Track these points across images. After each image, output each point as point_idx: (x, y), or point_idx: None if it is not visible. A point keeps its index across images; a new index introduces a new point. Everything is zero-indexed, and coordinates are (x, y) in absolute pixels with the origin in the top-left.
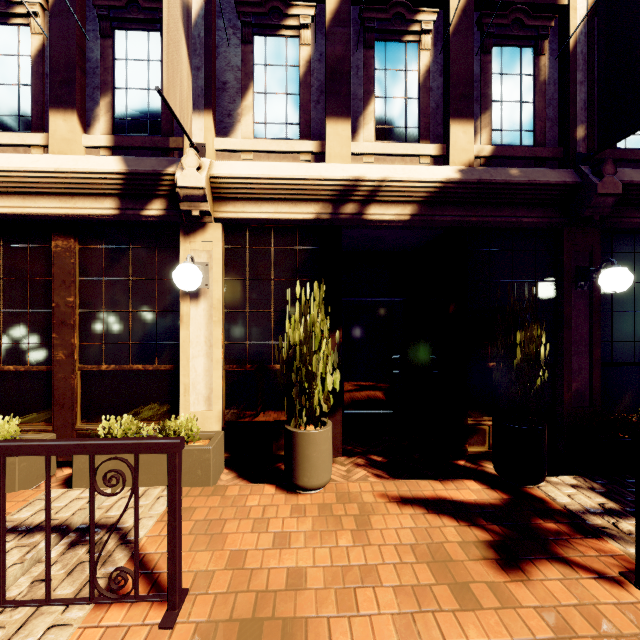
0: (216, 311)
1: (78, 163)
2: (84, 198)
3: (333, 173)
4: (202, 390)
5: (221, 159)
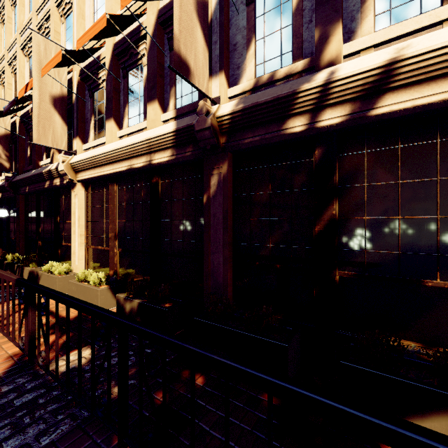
0: None
1: None
2: None
3: None
4: None
5: None
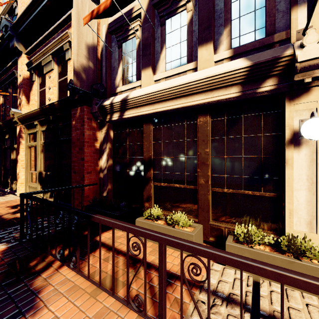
0: None
1: (218, 69)
2: (218, 90)
3: None
4: (303, 215)
5: None
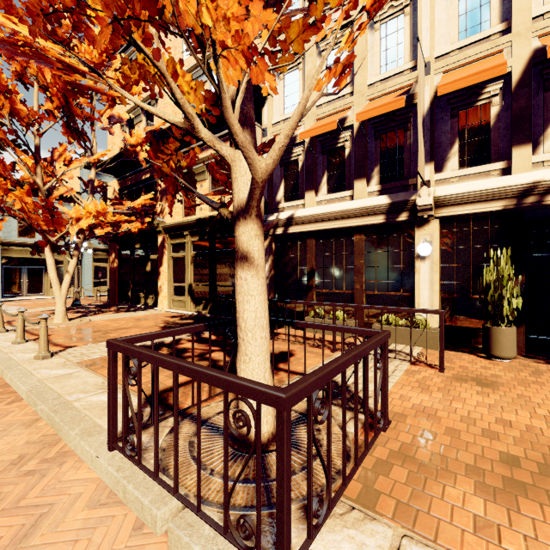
0: (435, 265)
1: (369, 202)
2: (370, 216)
3: (517, 181)
4: (427, 306)
5: (437, 184)
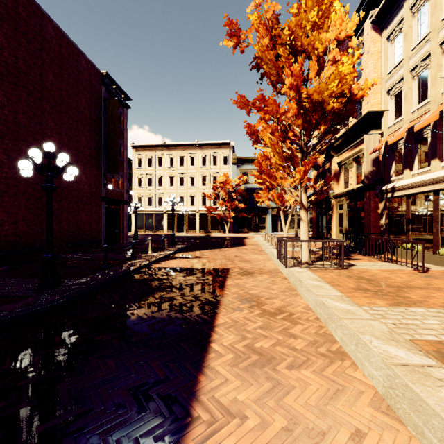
0: None
1: (435, 175)
2: (438, 184)
3: None
4: None
5: None
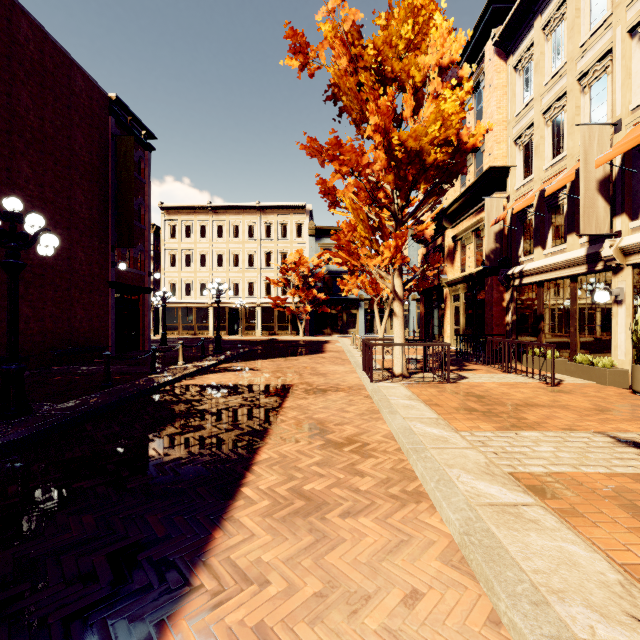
0: (627, 310)
1: (572, 255)
2: (576, 267)
3: None
4: (623, 349)
5: (634, 231)
